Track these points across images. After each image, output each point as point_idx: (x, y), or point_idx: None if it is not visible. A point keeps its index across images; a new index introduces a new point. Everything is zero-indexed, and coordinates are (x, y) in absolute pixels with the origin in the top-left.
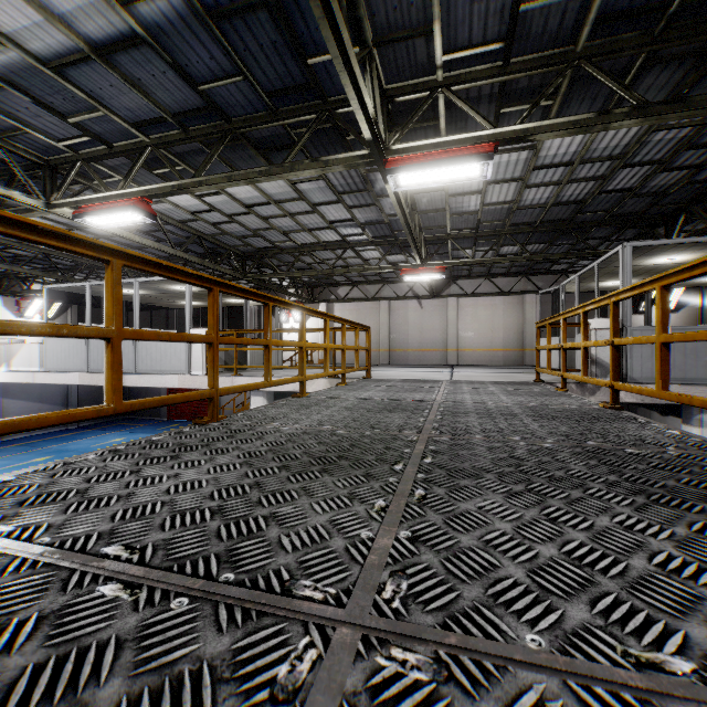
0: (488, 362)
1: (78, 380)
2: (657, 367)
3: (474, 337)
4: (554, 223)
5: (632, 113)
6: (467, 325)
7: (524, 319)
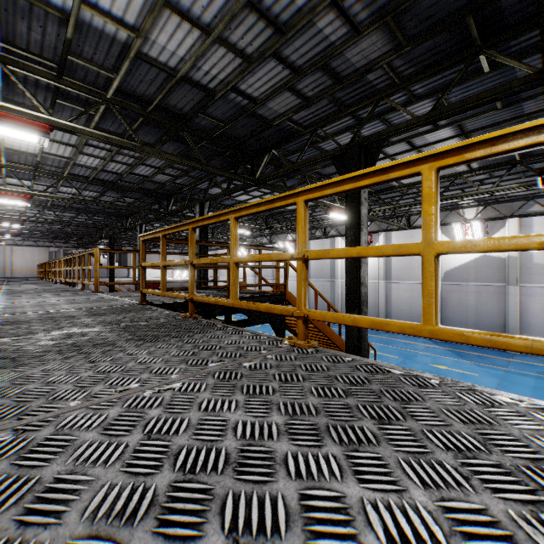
0: (31, 276)
1: None
2: (42, 273)
3: (23, 264)
4: (52, 232)
5: (49, 234)
6: (19, 259)
7: (50, 258)
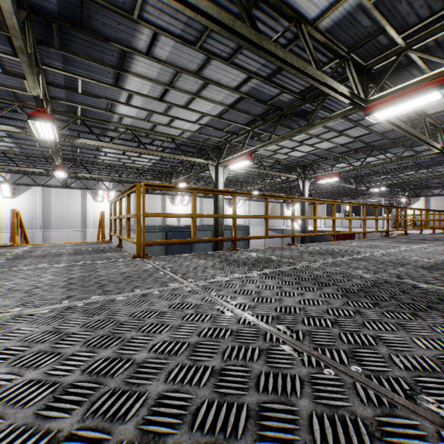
0: None
1: (338, 230)
2: None
3: None
4: None
5: None
6: None
7: None
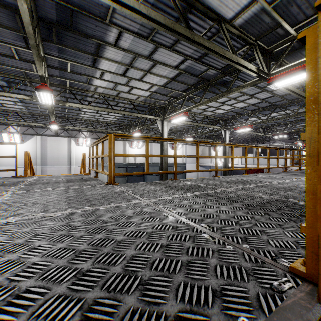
0: None
1: (251, 166)
2: None
3: None
4: None
5: None
6: None
7: None
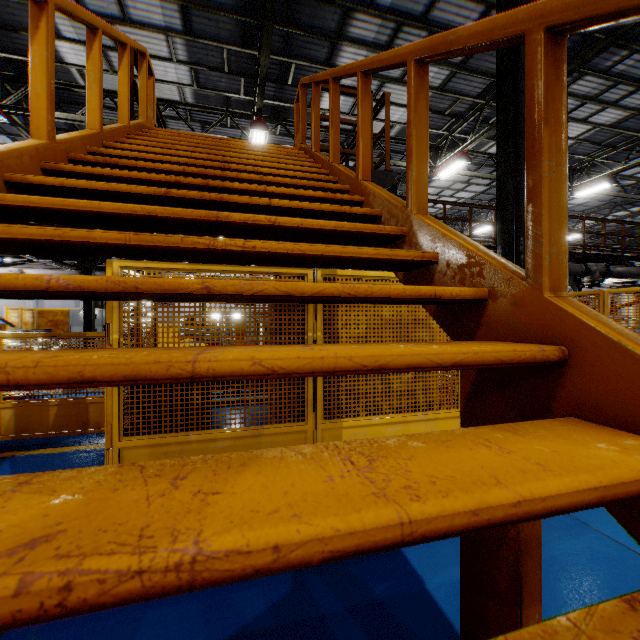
0: None
1: None
2: None
3: None
4: None
5: None
6: None
7: None
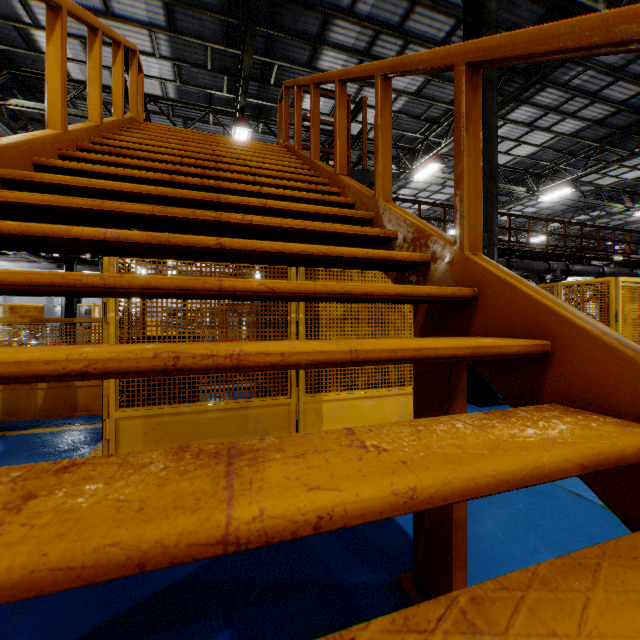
0: None
1: None
2: None
3: None
4: None
5: None
6: None
7: None
